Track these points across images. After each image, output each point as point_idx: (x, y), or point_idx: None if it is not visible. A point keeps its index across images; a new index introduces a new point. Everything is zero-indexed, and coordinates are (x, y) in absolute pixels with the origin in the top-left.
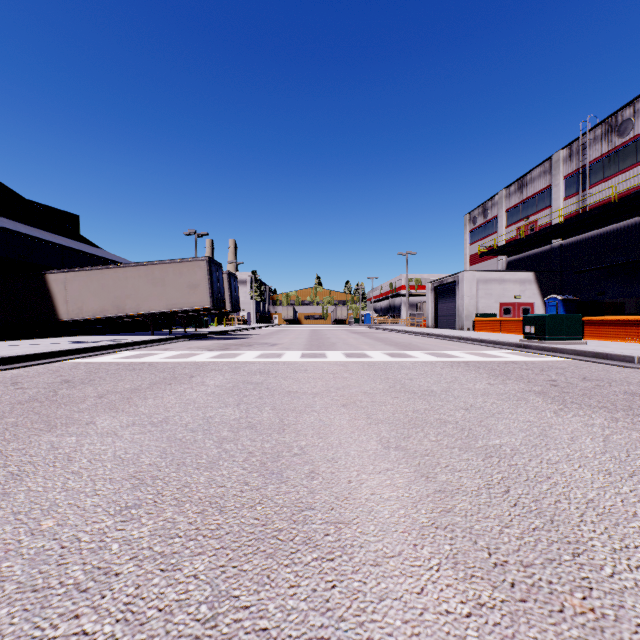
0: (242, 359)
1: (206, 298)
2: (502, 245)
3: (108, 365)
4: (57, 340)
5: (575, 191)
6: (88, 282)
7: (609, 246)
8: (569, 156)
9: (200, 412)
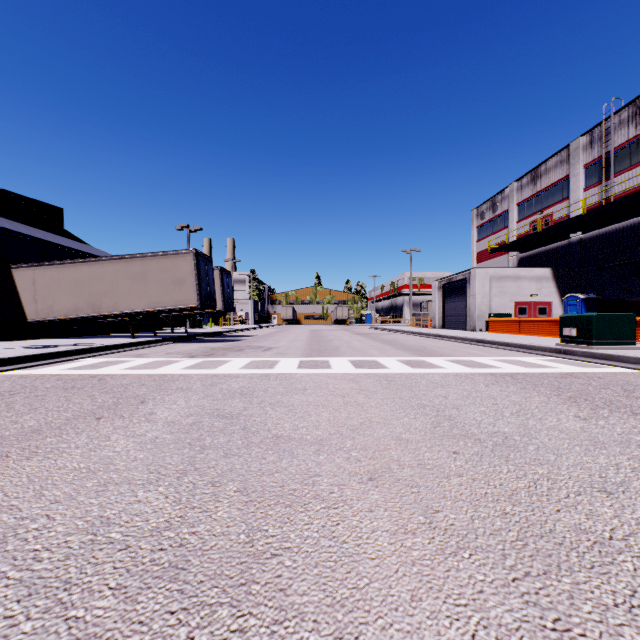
0: (224, 370)
1: (193, 296)
2: (515, 240)
3: (45, 380)
4: (16, 344)
5: (597, 181)
6: (59, 278)
7: (637, 239)
8: (590, 143)
9: (97, 502)
